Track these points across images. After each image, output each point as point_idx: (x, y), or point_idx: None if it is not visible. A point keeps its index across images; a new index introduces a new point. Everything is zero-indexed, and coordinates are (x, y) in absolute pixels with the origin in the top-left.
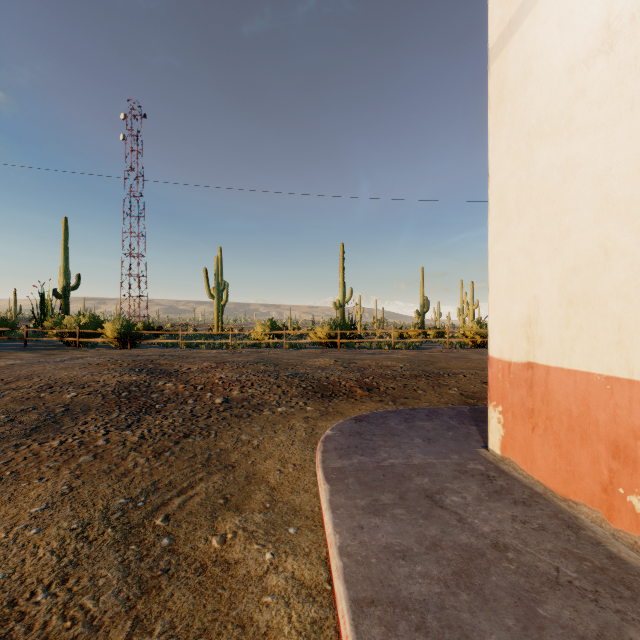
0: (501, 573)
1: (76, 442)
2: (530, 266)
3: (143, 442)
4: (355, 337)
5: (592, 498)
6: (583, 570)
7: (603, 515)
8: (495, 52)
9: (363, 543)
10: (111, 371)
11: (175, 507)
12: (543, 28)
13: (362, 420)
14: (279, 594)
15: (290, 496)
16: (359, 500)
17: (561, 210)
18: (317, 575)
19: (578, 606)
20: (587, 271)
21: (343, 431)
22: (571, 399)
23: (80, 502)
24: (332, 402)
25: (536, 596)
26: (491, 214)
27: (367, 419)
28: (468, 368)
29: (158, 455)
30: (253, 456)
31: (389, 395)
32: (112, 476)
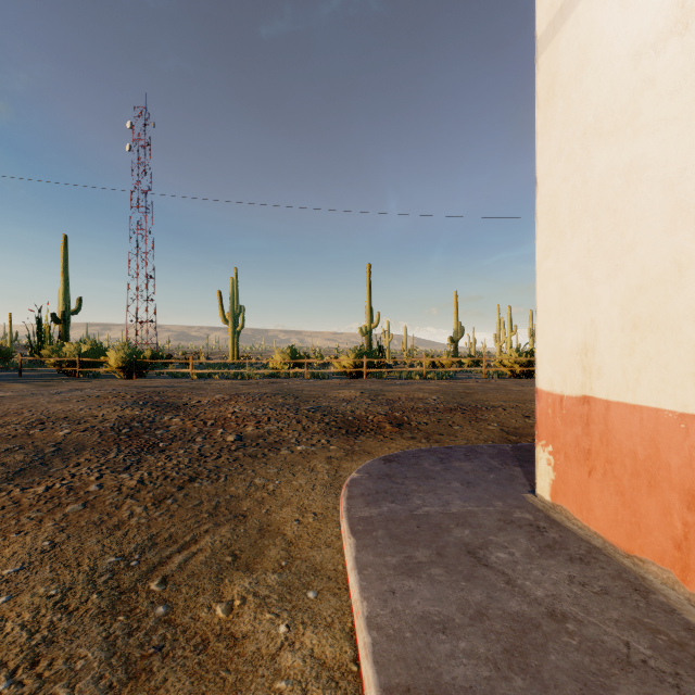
0: (561, 650)
1: (64, 488)
2: (586, 285)
3: (142, 487)
4: (383, 366)
5: (662, 555)
6: (658, 646)
7: (676, 576)
8: (544, 42)
9: (395, 612)
10: (112, 404)
11: (174, 567)
12: (602, 10)
13: (392, 460)
14: (295, 678)
15: (310, 552)
16: (390, 557)
17: (624, 220)
18: (341, 653)
19: (657, 694)
20: (656, 290)
21: (371, 473)
22: (636, 439)
23: (62, 561)
24: (358, 439)
25: (605, 681)
26: (539, 227)
27: (398, 459)
28: (508, 400)
29: (158, 503)
30: (268, 503)
31: (422, 431)
32: (103, 529)
